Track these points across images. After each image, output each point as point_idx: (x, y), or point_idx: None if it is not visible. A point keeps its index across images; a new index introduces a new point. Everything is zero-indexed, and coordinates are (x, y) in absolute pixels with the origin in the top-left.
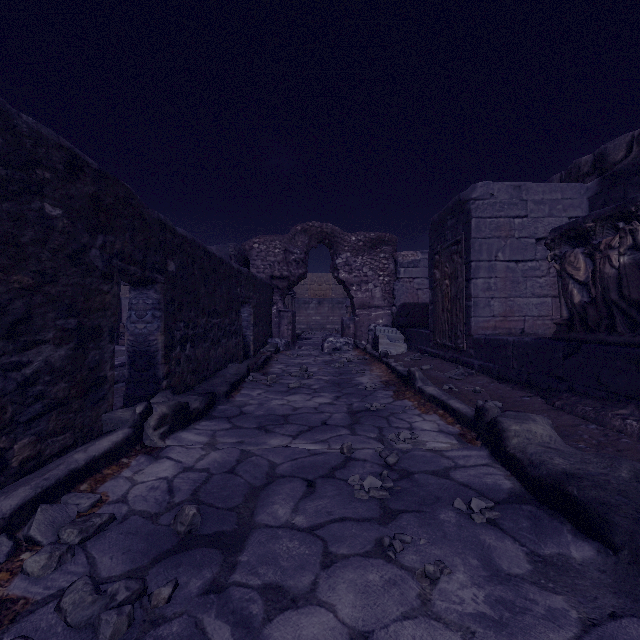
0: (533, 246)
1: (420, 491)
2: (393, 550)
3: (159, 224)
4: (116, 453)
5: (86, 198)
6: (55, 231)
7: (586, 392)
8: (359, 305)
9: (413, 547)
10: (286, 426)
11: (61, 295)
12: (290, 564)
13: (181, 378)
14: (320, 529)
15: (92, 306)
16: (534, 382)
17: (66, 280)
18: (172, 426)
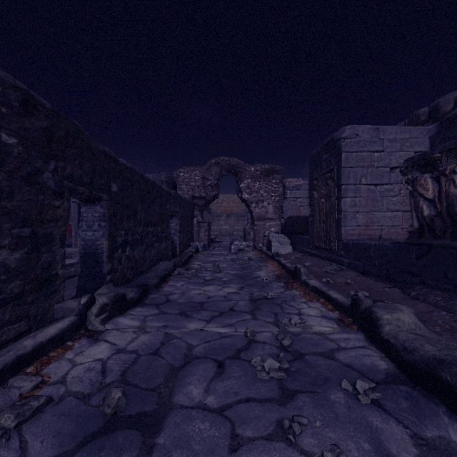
0: (388, 173)
1: (311, 372)
2: (292, 432)
3: (104, 155)
4: (62, 338)
5: (40, 131)
6: (11, 156)
7: (435, 285)
8: (257, 218)
9: (310, 429)
10: (202, 312)
11: (16, 209)
12: (201, 447)
13: (122, 273)
14: (228, 410)
15: (45, 218)
16: (392, 276)
17: (21, 196)
18: (111, 313)
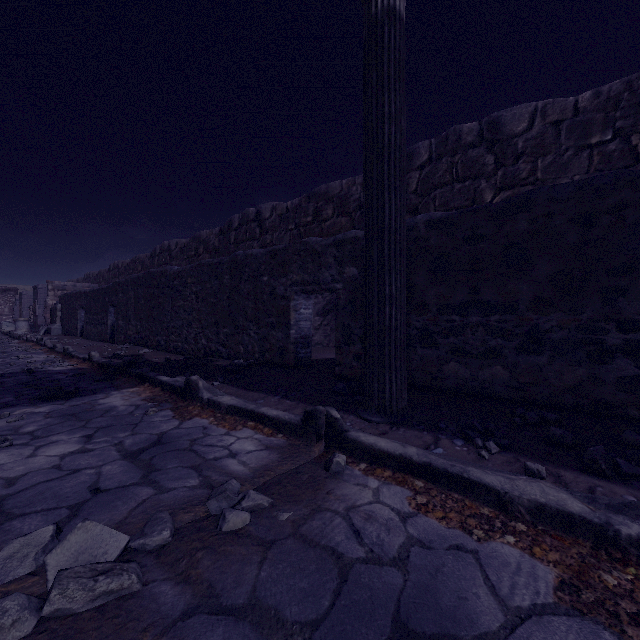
0: None
1: None
2: None
3: None
4: None
5: None
6: None
7: None
8: None
9: None
10: None
11: None
12: None
13: None
14: None
15: None
16: None
17: None
18: None
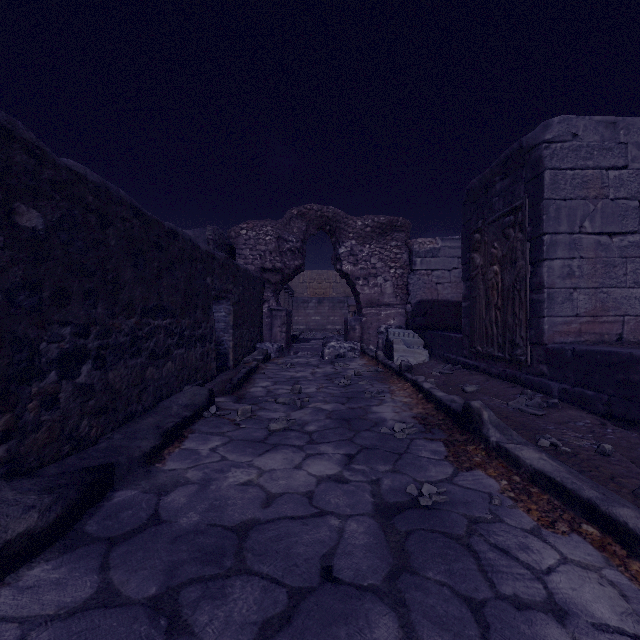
0: (636, 211)
1: None
2: None
3: None
4: None
5: None
6: None
7: None
8: (366, 303)
9: None
10: (232, 589)
11: None
12: None
13: (60, 430)
14: None
15: None
16: None
17: None
18: None
